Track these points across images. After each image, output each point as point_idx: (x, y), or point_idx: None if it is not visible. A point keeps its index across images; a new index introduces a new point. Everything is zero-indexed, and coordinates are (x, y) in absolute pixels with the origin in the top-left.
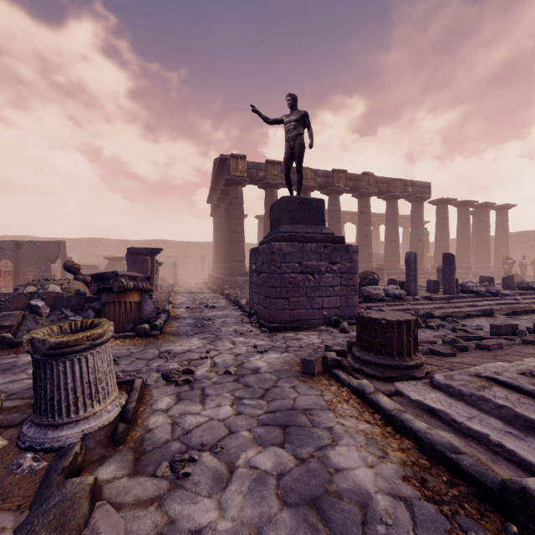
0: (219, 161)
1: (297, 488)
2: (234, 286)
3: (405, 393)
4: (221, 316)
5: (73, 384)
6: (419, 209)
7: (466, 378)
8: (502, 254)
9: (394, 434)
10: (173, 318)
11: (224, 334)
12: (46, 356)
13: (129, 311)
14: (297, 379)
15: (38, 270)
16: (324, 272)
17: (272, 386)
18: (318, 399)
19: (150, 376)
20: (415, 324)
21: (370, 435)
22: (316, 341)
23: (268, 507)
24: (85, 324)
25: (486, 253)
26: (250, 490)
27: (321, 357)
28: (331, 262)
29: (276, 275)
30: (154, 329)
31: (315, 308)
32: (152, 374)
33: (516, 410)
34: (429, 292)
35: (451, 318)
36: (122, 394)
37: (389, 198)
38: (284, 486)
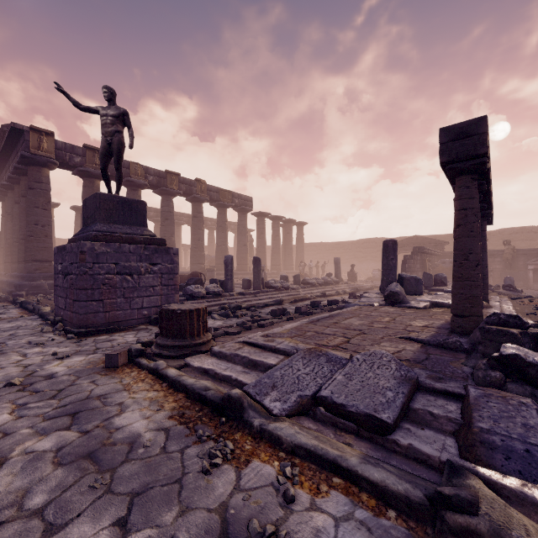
0: (10, 130)
1: (75, 451)
2: (35, 292)
3: (191, 364)
4: (10, 328)
5: None
6: (244, 219)
7: (232, 345)
8: (300, 259)
9: (174, 393)
10: None
11: (11, 348)
12: None
13: None
14: (99, 374)
15: None
16: (144, 272)
17: (68, 386)
18: (117, 385)
19: None
20: (204, 311)
21: (155, 398)
22: (131, 339)
23: (41, 473)
24: None
25: (291, 258)
26: (23, 468)
27: (127, 350)
28: (152, 263)
29: (87, 276)
30: None
31: (134, 309)
32: None
33: (249, 357)
34: (244, 289)
35: (253, 308)
36: None
37: (220, 206)
38: (62, 454)
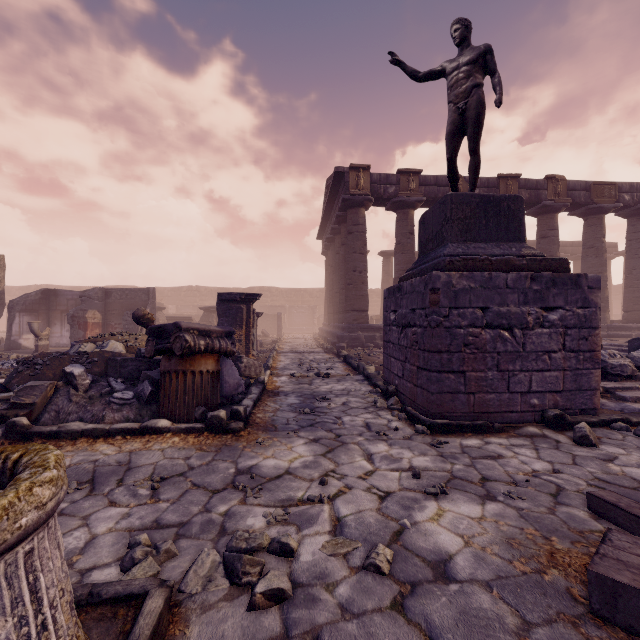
0: (333, 177)
1: None
2: (354, 344)
3: None
4: (341, 392)
5: None
6: None
7: None
8: None
9: None
10: (269, 394)
11: (349, 433)
12: None
13: (198, 386)
14: (583, 636)
15: (123, 322)
16: (533, 324)
17: None
18: None
19: (196, 561)
20: None
21: None
22: (539, 466)
23: None
24: (2, 464)
25: None
26: None
27: None
28: (545, 306)
29: (440, 330)
30: (234, 419)
31: (515, 392)
32: (203, 551)
33: None
34: None
35: None
36: None
37: (590, 213)
38: None
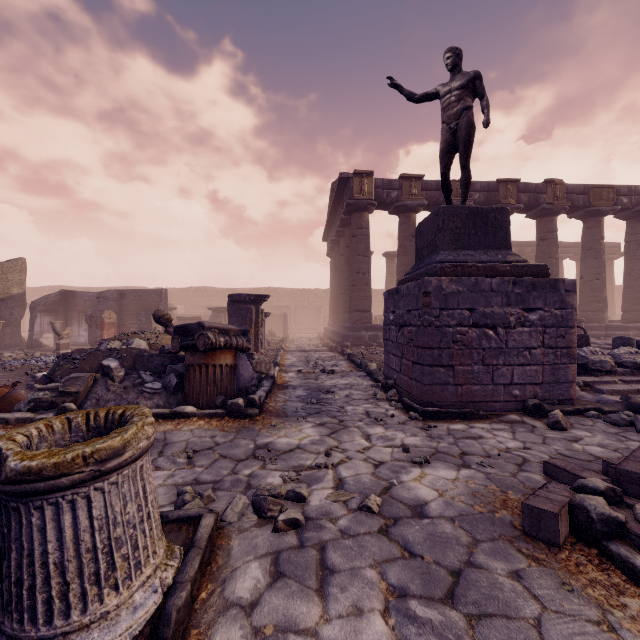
0: (338, 183)
1: None
2: (358, 343)
3: None
4: (344, 386)
5: (59, 555)
6: None
7: None
8: None
9: None
10: (279, 387)
11: (351, 419)
12: (5, 495)
13: (219, 378)
14: (515, 547)
15: (138, 322)
16: (514, 324)
17: (463, 562)
18: None
19: (232, 502)
20: None
21: None
22: (512, 445)
23: None
24: (112, 417)
25: None
26: None
27: (566, 503)
28: (526, 307)
29: (432, 329)
30: (251, 406)
31: (498, 384)
32: (236, 497)
33: None
34: None
35: None
36: (171, 557)
37: (589, 215)
38: None
